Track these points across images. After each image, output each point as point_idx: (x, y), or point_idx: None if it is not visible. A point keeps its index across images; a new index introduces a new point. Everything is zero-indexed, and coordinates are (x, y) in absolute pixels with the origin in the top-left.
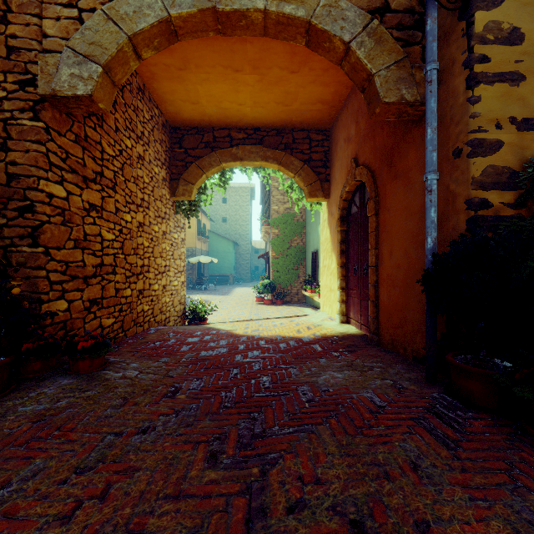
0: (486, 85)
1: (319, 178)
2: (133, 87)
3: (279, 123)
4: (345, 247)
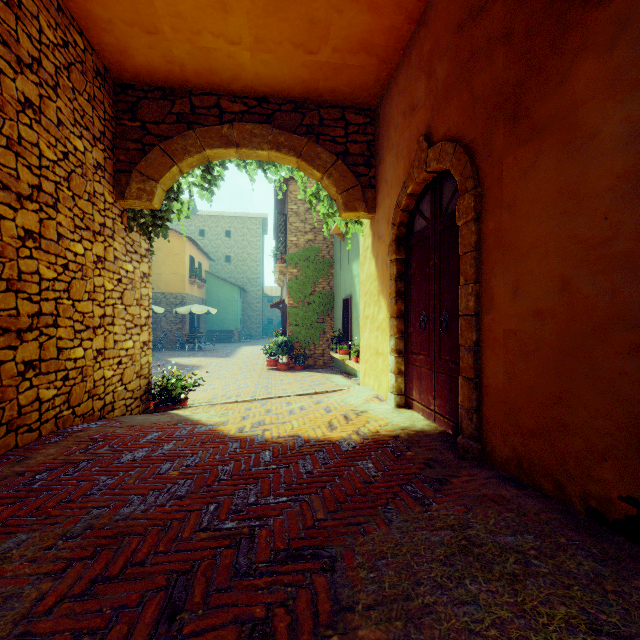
0: None
1: (360, 181)
2: None
3: (299, 91)
4: (402, 286)
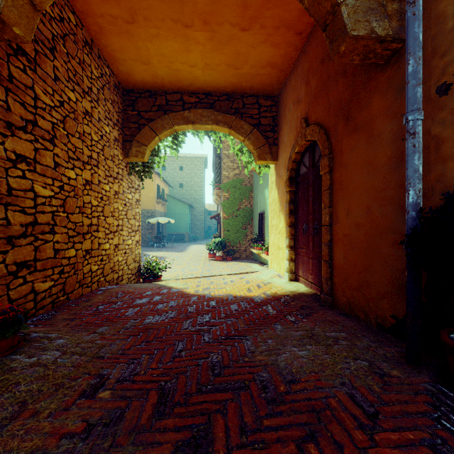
0: None
1: (268, 141)
2: (79, 38)
3: (230, 88)
4: (293, 207)
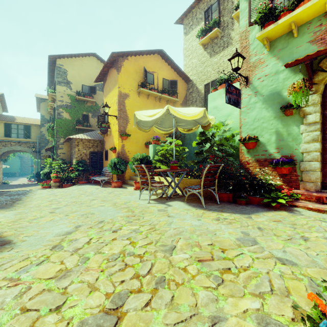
0: (42, 160)
1: None
2: None
3: None
4: None
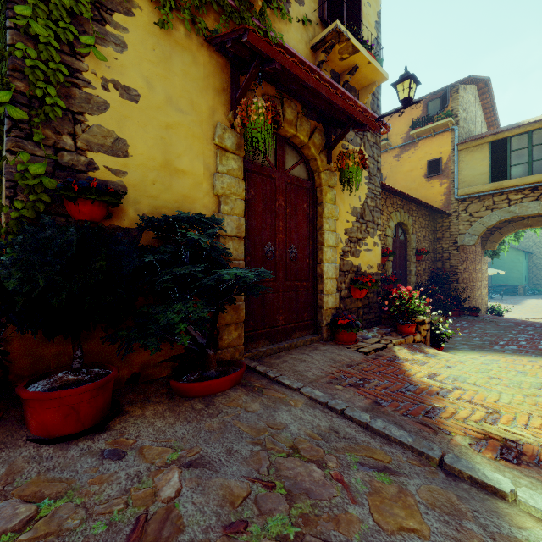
0: None
1: None
2: None
3: None
4: None
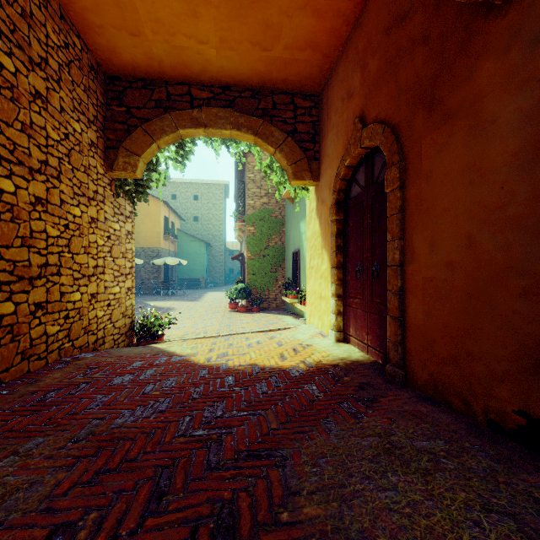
0: None
1: (307, 155)
2: None
3: (256, 81)
4: (341, 241)
